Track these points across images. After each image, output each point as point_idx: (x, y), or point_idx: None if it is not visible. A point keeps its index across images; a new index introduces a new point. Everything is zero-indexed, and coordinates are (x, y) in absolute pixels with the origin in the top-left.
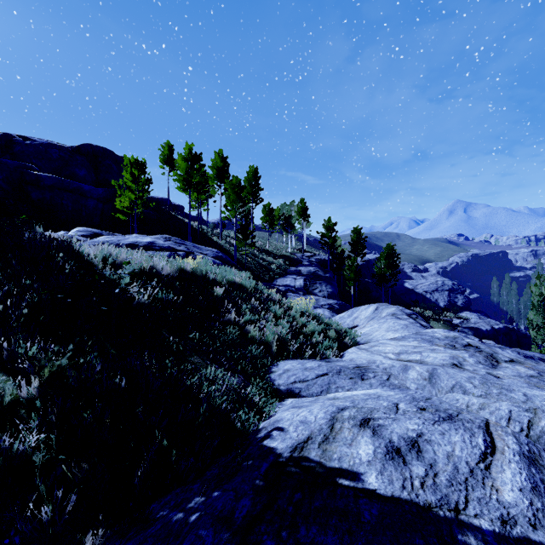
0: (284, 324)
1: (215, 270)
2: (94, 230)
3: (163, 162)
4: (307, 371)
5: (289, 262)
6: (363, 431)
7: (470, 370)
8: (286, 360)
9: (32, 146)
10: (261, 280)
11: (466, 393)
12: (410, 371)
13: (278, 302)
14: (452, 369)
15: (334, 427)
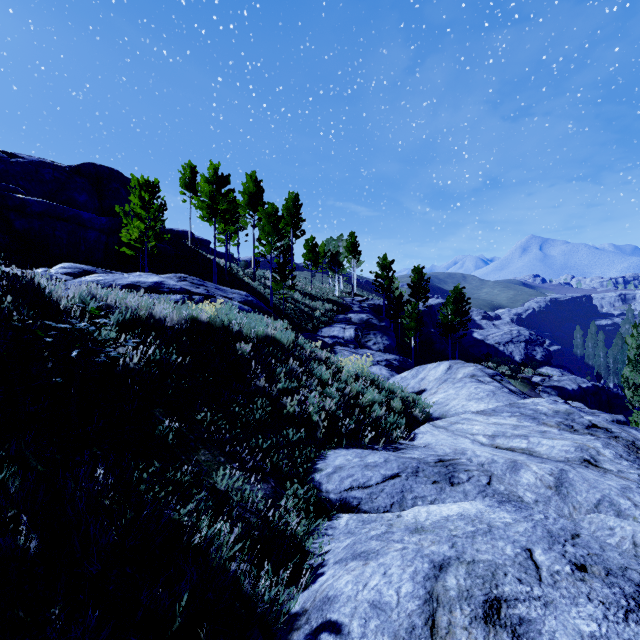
0: (333, 392)
1: (241, 319)
2: (86, 267)
3: (184, 186)
4: (369, 470)
5: (337, 308)
6: (494, 637)
7: (614, 472)
8: (337, 449)
9: (19, 165)
10: (302, 330)
11: (621, 516)
12: (523, 472)
13: (325, 361)
14: (587, 470)
15: (436, 622)
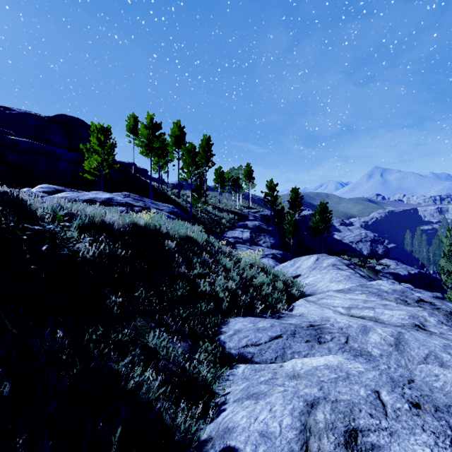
0: (234, 276)
1: (169, 224)
2: (58, 187)
3: (129, 131)
4: (260, 333)
5: (238, 217)
6: None
7: (437, 334)
8: (237, 317)
9: (12, 115)
10: (213, 233)
11: (444, 366)
12: (371, 334)
13: (228, 254)
14: (418, 332)
15: (308, 447)
